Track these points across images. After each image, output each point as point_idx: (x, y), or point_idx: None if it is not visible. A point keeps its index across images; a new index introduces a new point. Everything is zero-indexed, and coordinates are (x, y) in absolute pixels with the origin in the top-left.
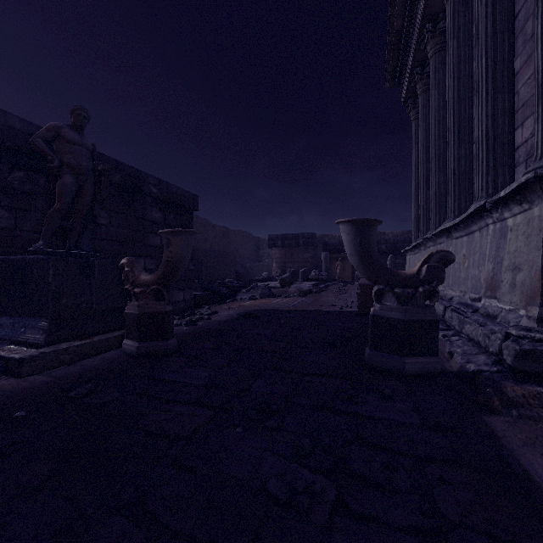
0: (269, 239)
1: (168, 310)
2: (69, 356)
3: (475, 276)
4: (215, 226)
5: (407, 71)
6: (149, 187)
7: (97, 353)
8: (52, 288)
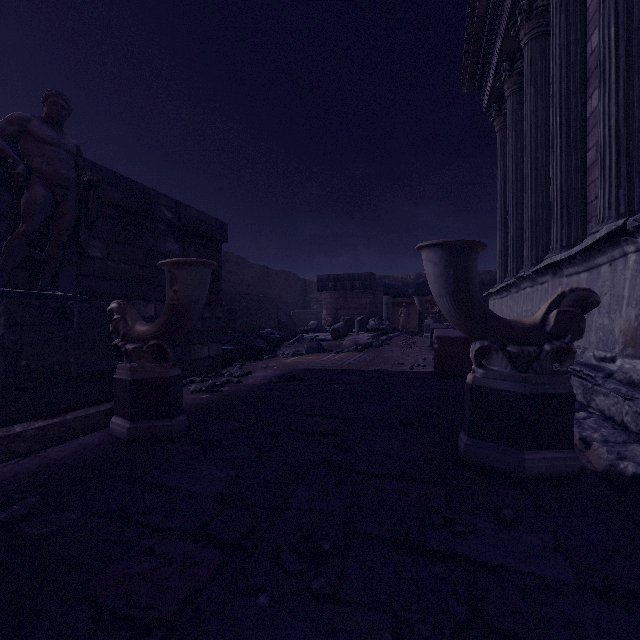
0: (318, 281)
1: (174, 375)
2: (25, 444)
3: (603, 326)
4: (252, 266)
5: (492, 68)
6: (162, 211)
7: (72, 436)
8: (3, 343)
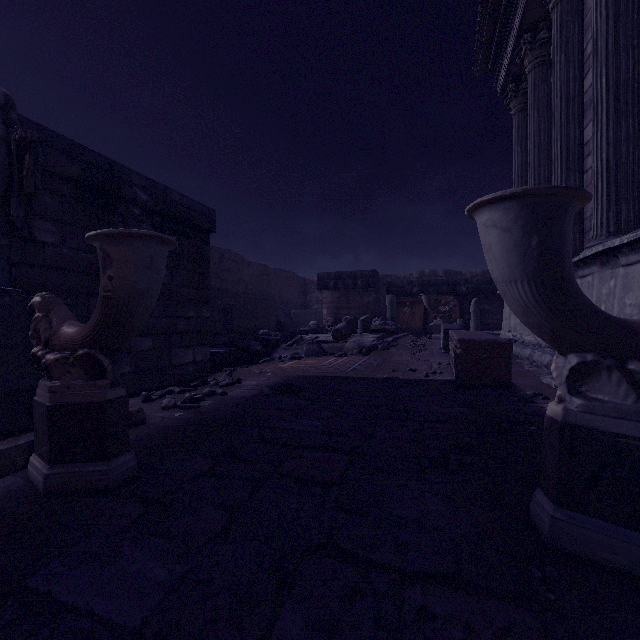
0: (318, 279)
1: (113, 397)
2: None
3: None
4: (251, 264)
5: (510, 42)
6: (134, 191)
7: None
8: None
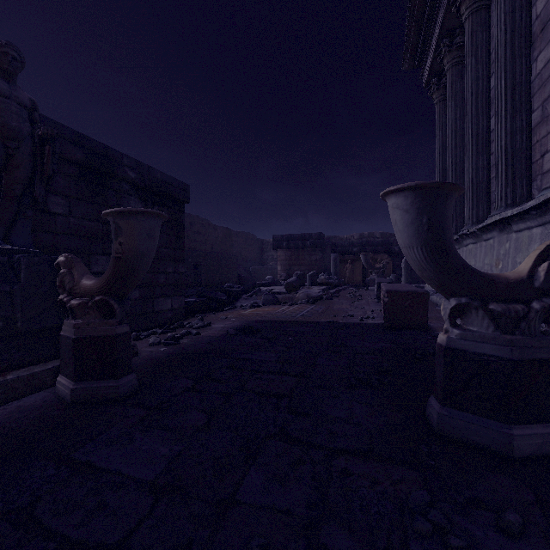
0: (273, 240)
1: (121, 332)
2: None
3: None
4: (216, 227)
5: (432, 45)
6: (125, 171)
7: (13, 398)
8: None
